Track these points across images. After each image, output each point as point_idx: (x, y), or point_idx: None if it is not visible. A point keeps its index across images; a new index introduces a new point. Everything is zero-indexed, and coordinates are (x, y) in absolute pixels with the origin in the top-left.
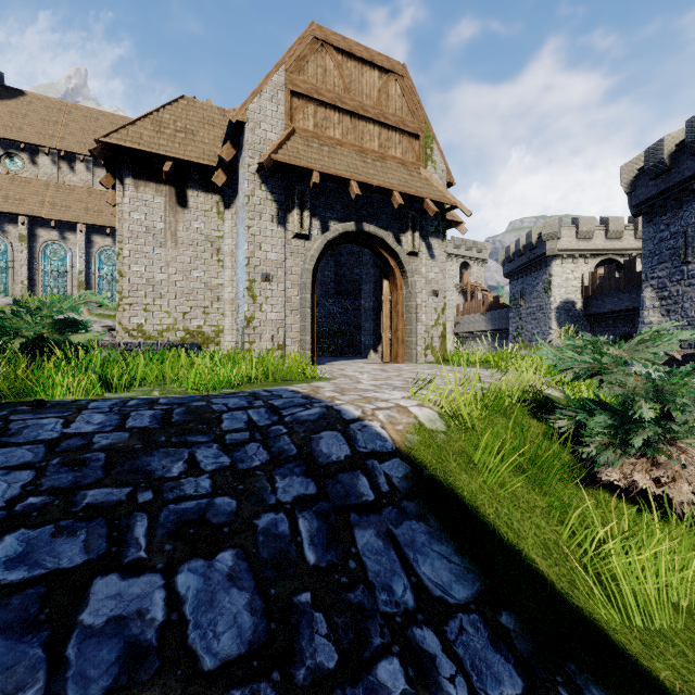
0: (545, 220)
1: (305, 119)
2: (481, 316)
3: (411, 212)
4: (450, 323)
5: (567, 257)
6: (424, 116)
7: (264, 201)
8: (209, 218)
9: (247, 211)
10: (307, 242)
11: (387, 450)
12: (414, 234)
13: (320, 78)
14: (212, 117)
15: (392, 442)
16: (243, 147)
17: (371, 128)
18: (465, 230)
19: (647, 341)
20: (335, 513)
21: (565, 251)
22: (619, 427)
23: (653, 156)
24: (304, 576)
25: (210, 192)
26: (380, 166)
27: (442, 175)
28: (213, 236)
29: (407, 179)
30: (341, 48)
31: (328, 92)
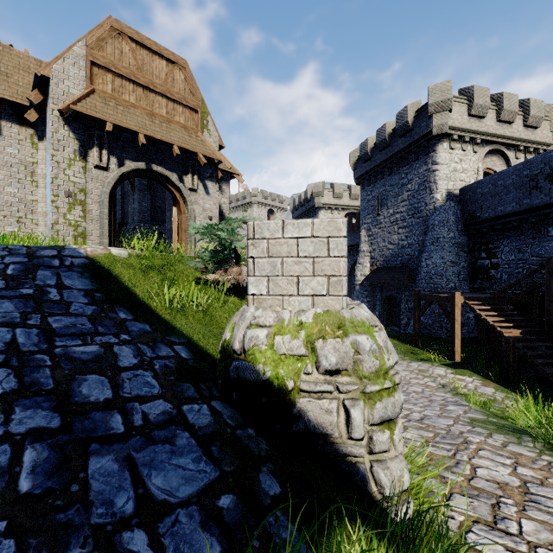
0: (314, 183)
1: (105, 84)
2: None
3: (191, 161)
4: None
5: (328, 209)
6: (201, 98)
7: (67, 138)
8: (23, 146)
9: (51, 143)
10: (106, 173)
11: (80, 255)
12: (194, 176)
13: (118, 57)
14: (28, 65)
15: (86, 254)
16: (49, 95)
17: (160, 99)
18: (242, 180)
19: (229, 220)
20: (32, 266)
21: (326, 205)
22: (215, 257)
23: (363, 149)
24: (3, 275)
25: (24, 126)
26: (166, 127)
27: (215, 140)
28: (27, 161)
29: (187, 139)
30: (135, 39)
31: (124, 68)
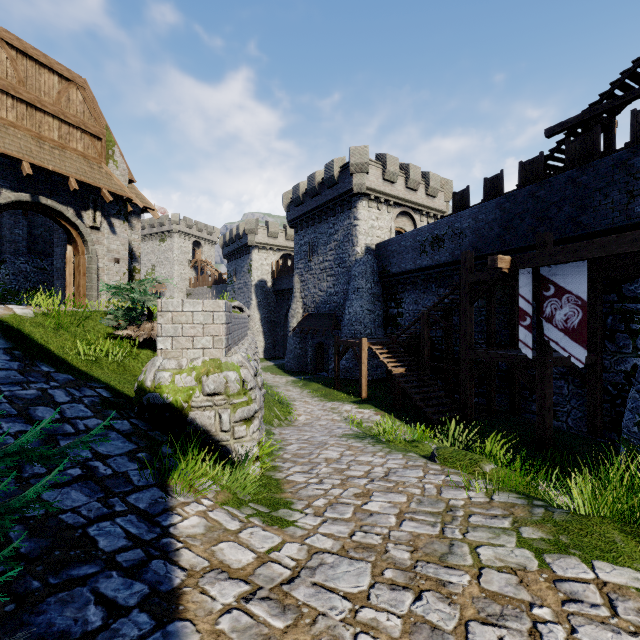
0: (247, 219)
1: None
2: (208, 289)
3: (92, 195)
4: (182, 293)
5: (262, 249)
6: (106, 124)
7: None
8: None
9: None
10: None
11: None
12: (96, 213)
13: None
14: None
15: None
16: None
17: (51, 121)
18: (158, 216)
19: (142, 281)
20: None
21: (260, 244)
22: (128, 315)
23: (296, 193)
24: None
25: None
26: (59, 154)
27: (124, 173)
28: None
29: (87, 170)
30: (15, 46)
31: None
